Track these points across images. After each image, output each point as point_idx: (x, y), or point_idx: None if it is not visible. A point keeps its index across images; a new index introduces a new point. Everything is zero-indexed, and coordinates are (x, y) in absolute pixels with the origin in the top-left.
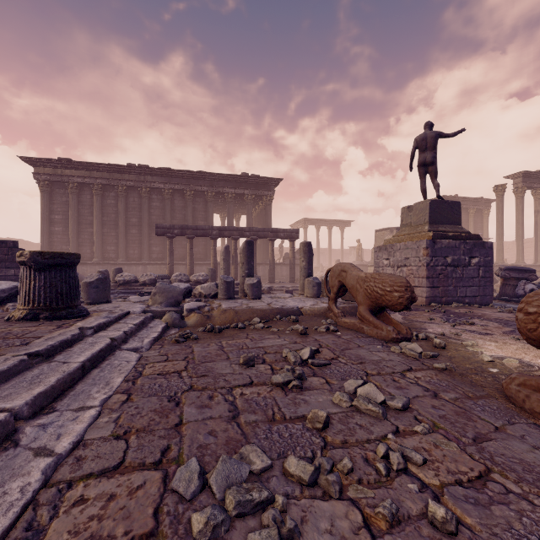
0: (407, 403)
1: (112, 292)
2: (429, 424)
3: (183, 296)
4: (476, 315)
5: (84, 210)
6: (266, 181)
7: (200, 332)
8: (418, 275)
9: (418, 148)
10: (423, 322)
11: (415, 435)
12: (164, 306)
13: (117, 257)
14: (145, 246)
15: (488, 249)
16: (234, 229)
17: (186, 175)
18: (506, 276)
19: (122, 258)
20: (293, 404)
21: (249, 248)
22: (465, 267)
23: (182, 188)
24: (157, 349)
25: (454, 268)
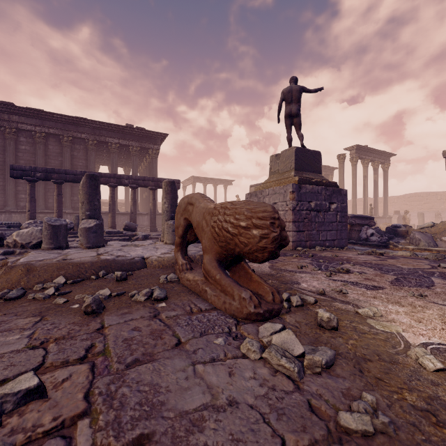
0: None
1: None
2: None
3: None
4: (343, 258)
5: None
6: (151, 135)
7: None
8: (286, 219)
9: (285, 100)
10: (294, 272)
11: None
12: None
13: None
14: (10, 193)
15: (343, 196)
16: (111, 175)
17: (63, 120)
18: (353, 222)
19: None
20: None
21: (91, 183)
22: (326, 212)
23: (58, 133)
24: None
25: (317, 213)
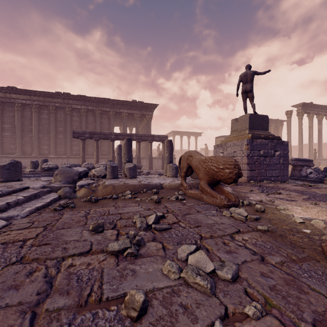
0: (237, 273)
1: (39, 175)
2: (261, 304)
3: (81, 176)
4: (280, 187)
5: (26, 122)
6: (148, 106)
7: (81, 202)
8: (242, 162)
9: (242, 81)
10: (246, 193)
11: (246, 322)
12: (63, 183)
13: (49, 153)
14: (68, 146)
15: (285, 146)
16: (126, 134)
17: (96, 100)
18: (295, 164)
19: (52, 154)
20: (119, 277)
21: (129, 143)
22: (271, 157)
23: (93, 109)
24: (31, 217)
25: (264, 158)
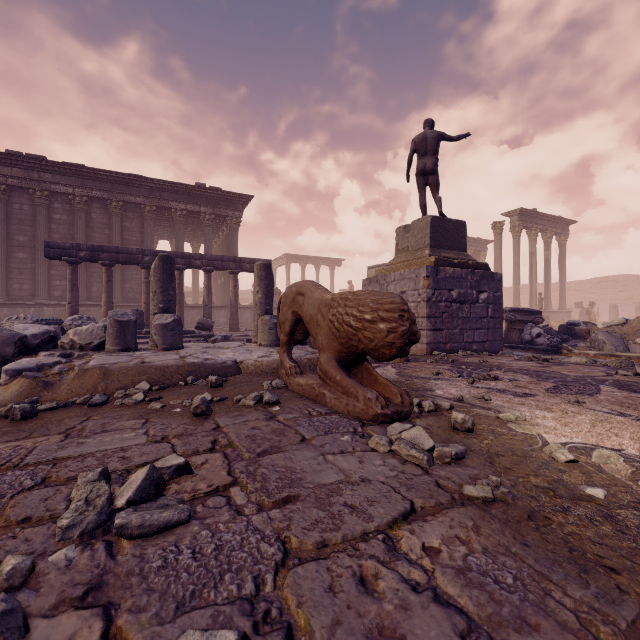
0: None
1: None
2: None
3: (34, 347)
4: (493, 365)
5: None
6: (230, 197)
7: None
8: (418, 314)
9: (417, 152)
10: (428, 379)
11: None
12: None
13: None
14: (41, 279)
15: (497, 282)
16: (178, 255)
17: (111, 178)
18: (512, 319)
19: None
20: None
21: (165, 267)
22: (472, 304)
23: (104, 196)
24: None
25: (460, 305)
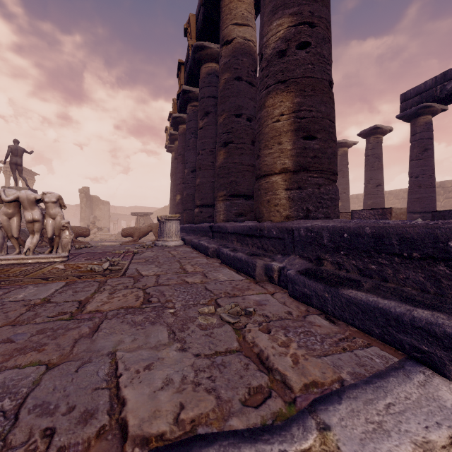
0: None
1: None
2: None
3: None
4: None
5: None
6: None
7: None
8: None
9: (12, 153)
10: None
11: None
12: None
13: None
14: None
15: None
16: None
17: None
18: None
19: None
20: None
21: None
22: None
23: None
24: None
25: None
